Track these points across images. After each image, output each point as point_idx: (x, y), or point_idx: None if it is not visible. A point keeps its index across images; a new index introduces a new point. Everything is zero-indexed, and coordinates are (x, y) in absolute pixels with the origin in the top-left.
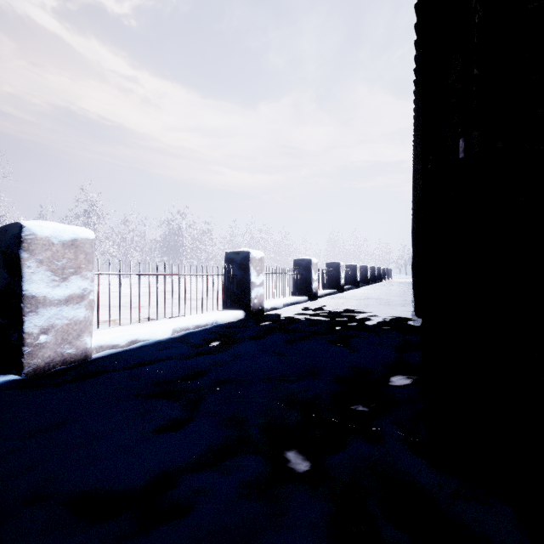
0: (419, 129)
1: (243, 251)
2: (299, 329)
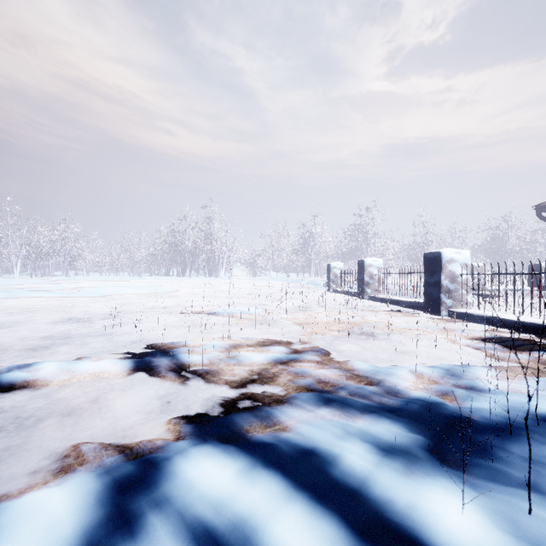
0: None
1: (537, 264)
2: None
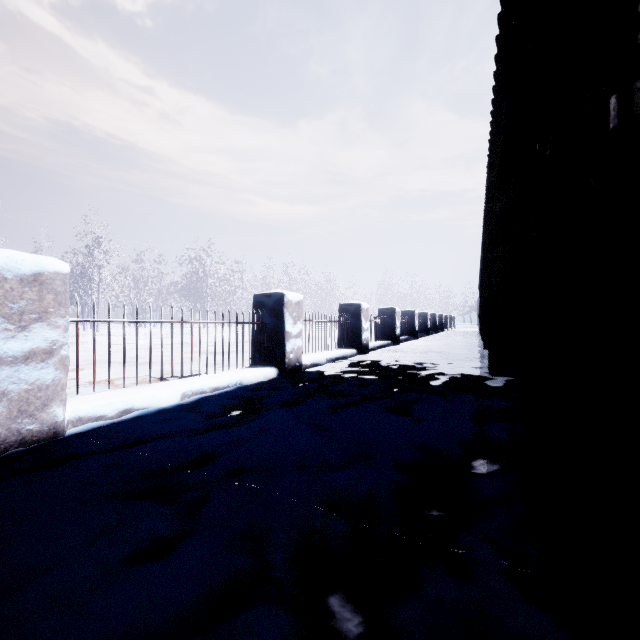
0: (496, 140)
1: (276, 292)
2: (346, 392)
